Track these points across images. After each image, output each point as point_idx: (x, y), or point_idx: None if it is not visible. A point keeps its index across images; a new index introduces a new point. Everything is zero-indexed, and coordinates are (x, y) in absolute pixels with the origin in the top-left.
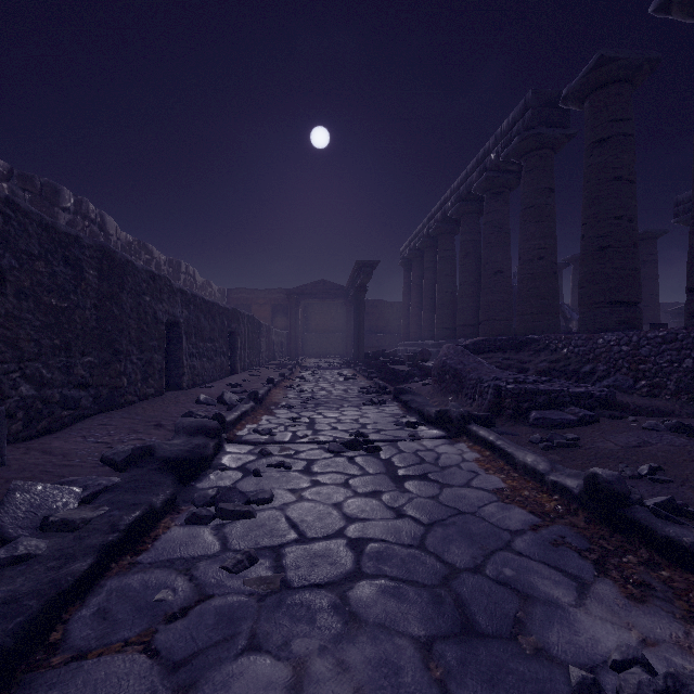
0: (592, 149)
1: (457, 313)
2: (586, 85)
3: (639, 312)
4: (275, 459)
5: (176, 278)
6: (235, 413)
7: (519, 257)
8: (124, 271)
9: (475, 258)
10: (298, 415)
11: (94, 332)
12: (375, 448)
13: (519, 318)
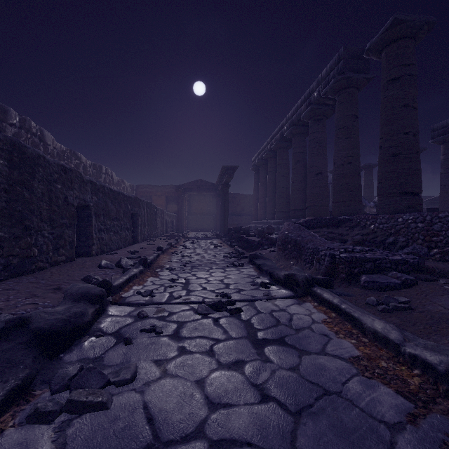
0: (387, 85)
1: (290, 202)
2: (383, 40)
3: (420, 200)
4: (150, 322)
5: (98, 176)
6: (124, 277)
7: (334, 162)
8: (35, 163)
9: (302, 164)
10: (177, 277)
11: (4, 211)
12: (237, 309)
13: (334, 204)
